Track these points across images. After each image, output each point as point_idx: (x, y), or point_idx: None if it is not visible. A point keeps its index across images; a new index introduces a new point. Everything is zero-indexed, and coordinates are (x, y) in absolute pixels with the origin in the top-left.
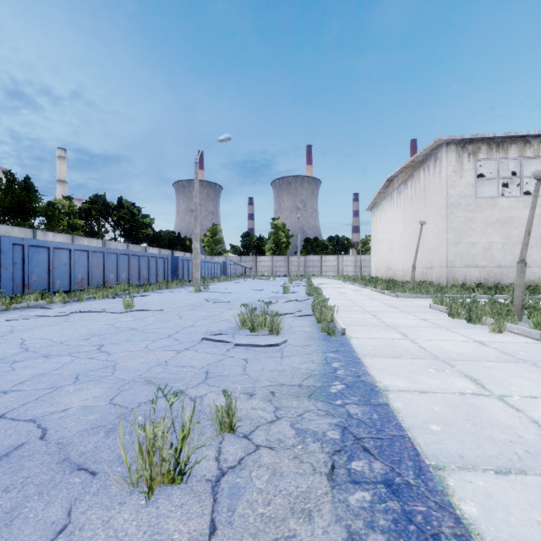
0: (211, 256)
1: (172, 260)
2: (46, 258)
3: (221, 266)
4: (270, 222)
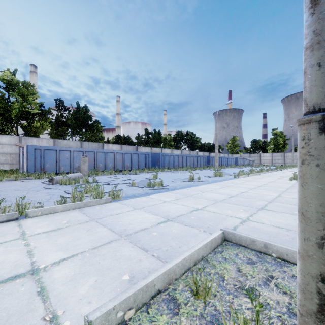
0: (231, 154)
1: (207, 158)
2: (168, 158)
3: (233, 160)
4: (271, 132)
